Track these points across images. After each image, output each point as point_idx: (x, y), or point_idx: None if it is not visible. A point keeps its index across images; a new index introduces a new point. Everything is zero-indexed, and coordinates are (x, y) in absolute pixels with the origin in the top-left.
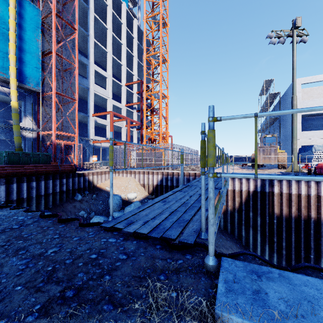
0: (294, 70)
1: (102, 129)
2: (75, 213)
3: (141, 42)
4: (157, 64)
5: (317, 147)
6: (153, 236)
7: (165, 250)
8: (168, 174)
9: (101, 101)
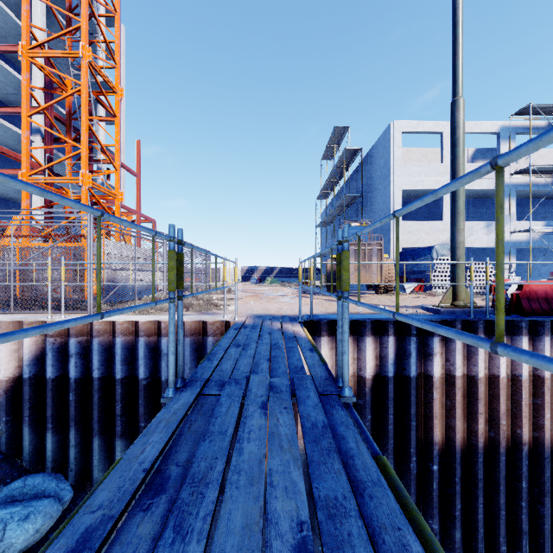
0: (461, 28)
1: None
2: None
3: None
4: None
5: (440, 249)
6: None
7: None
8: (68, 331)
9: None
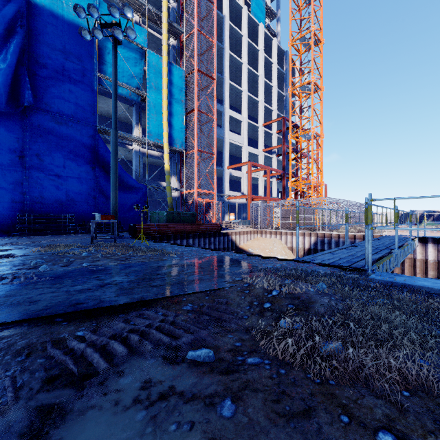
0: None
1: (235, 182)
2: None
3: (281, 64)
4: (307, 97)
5: None
6: (332, 265)
7: (341, 271)
8: (324, 236)
9: (235, 150)
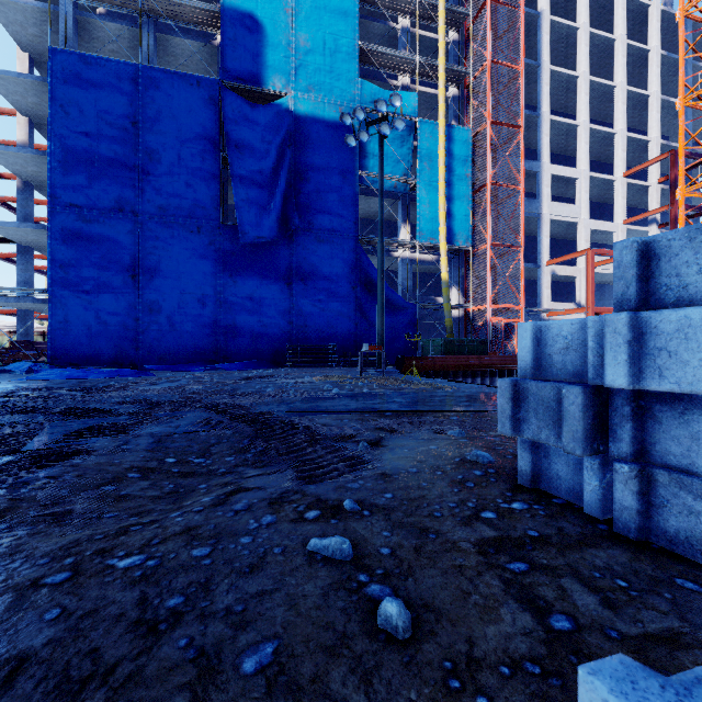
0: None
1: (565, 285)
2: None
3: (674, 42)
4: None
5: None
6: None
7: None
8: None
9: (563, 230)
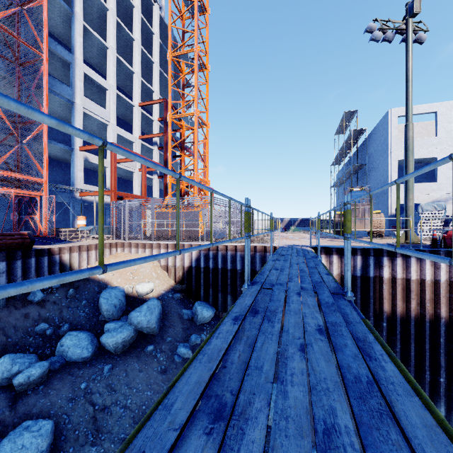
0: (410, 82)
1: None
2: (26, 330)
3: (166, 44)
4: (190, 70)
5: (424, 205)
6: None
7: None
8: (209, 248)
9: (97, 128)
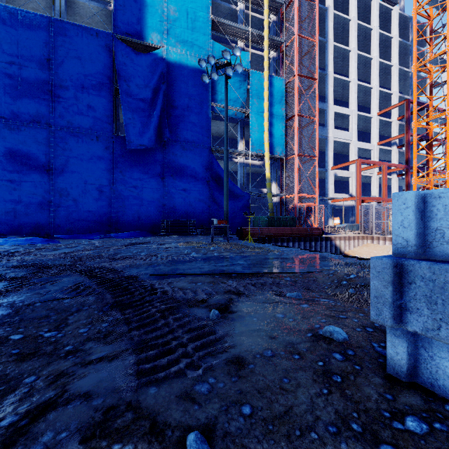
0: None
1: (342, 182)
2: None
3: (406, 34)
4: (439, 72)
5: None
6: None
7: None
8: None
9: (340, 148)
